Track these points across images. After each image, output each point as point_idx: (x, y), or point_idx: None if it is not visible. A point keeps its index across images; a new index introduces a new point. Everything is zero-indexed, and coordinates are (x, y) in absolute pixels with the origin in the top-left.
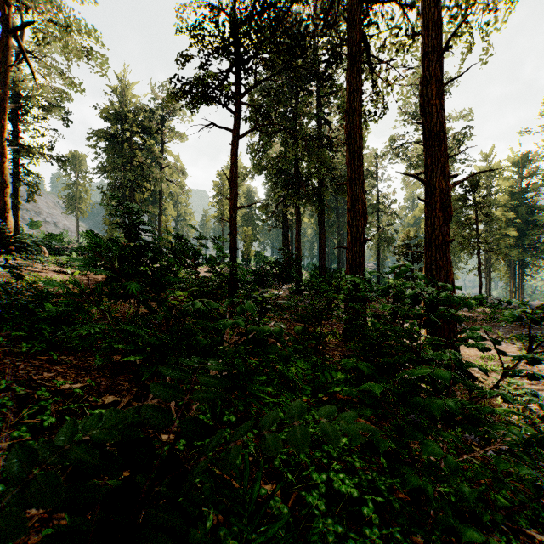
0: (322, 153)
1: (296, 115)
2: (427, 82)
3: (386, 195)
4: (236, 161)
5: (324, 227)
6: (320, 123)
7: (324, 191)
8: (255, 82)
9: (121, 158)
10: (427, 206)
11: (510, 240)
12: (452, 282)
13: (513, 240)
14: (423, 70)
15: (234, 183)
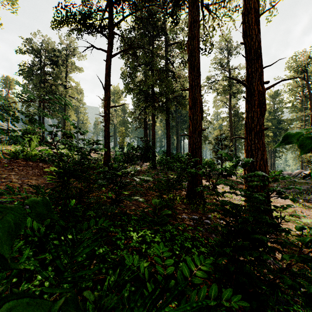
0: (168, 80)
1: (152, 56)
2: (249, 12)
3: (204, 110)
4: (109, 73)
5: (169, 127)
6: (167, 63)
7: (169, 104)
8: (123, 17)
9: (36, 79)
10: (248, 103)
11: (269, 138)
12: (266, 159)
13: (271, 138)
14: (246, 4)
15: (107, 88)
